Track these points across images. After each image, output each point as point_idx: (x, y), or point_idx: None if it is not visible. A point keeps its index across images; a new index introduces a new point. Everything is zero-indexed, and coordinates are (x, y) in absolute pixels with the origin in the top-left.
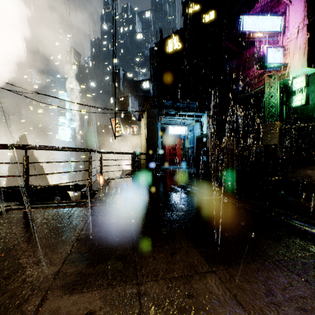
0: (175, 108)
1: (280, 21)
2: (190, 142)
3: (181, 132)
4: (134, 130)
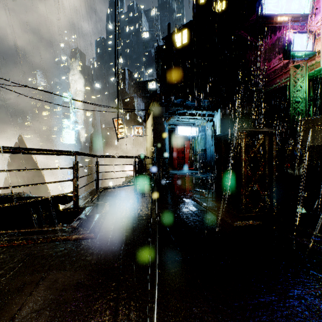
0: (184, 106)
1: (309, 2)
2: (201, 144)
3: (191, 133)
4: (139, 131)
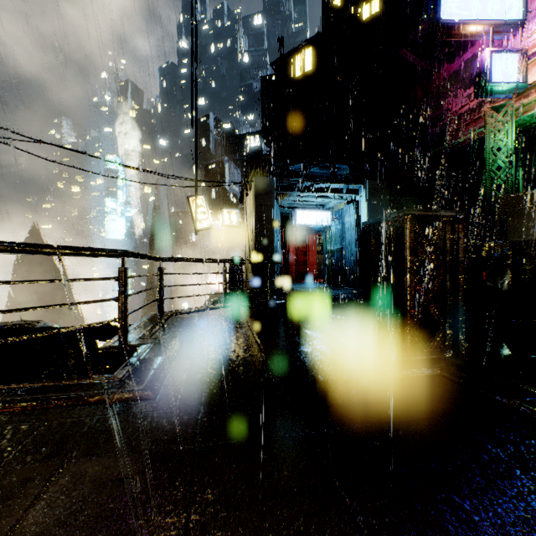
0: (308, 175)
1: (518, 1)
2: (335, 240)
3: (319, 222)
4: (232, 219)
